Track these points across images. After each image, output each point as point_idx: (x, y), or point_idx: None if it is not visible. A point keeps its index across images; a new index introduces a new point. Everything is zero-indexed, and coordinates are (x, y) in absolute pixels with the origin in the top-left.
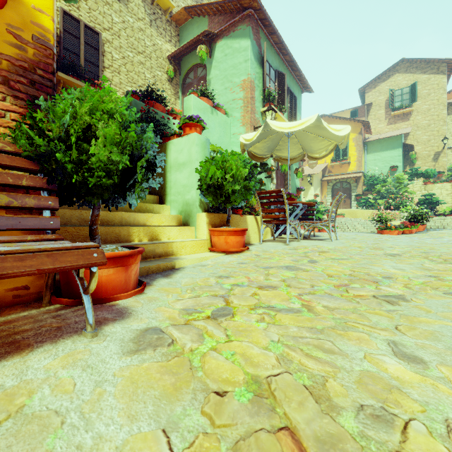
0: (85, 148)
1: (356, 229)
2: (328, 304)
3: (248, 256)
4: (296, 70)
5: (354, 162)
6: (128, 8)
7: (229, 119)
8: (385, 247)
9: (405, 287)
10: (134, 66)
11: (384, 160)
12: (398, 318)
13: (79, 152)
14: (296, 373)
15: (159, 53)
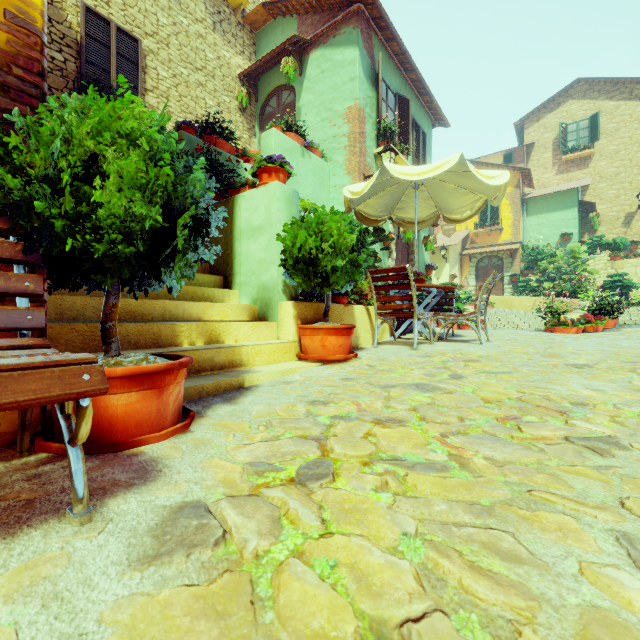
0: (87, 194)
1: (513, 325)
2: (492, 454)
3: (357, 368)
4: (425, 94)
5: (508, 227)
6: (181, 5)
7: (327, 164)
8: (564, 353)
9: (613, 421)
10: (190, 88)
11: (552, 225)
12: (619, 482)
13: (77, 201)
14: (457, 612)
15: (227, 70)
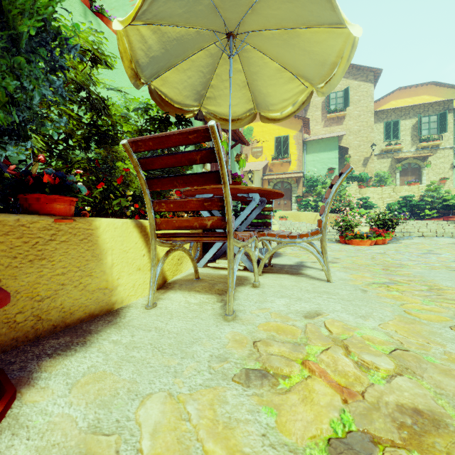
0: None
1: None
2: None
3: None
4: None
5: (294, 161)
6: None
7: None
8: None
9: None
10: None
11: (322, 162)
12: None
13: None
14: None
15: None
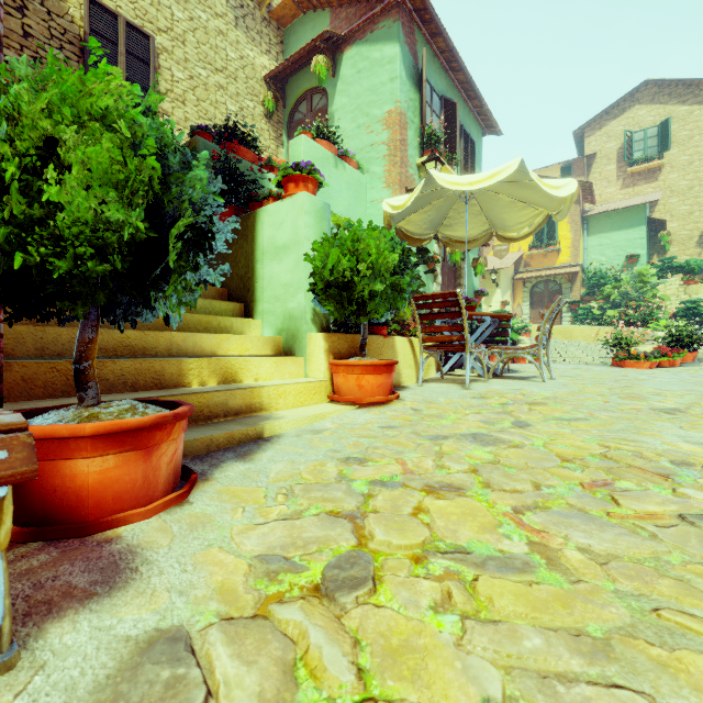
0: (43, 193)
1: (574, 358)
2: (588, 543)
3: (400, 412)
4: (474, 97)
5: (566, 248)
6: None
7: (364, 176)
8: (646, 394)
9: None
10: (209, 91)
11: (616, 246)
12: None
13: (29, 202)
14: None
15: (251, 71)
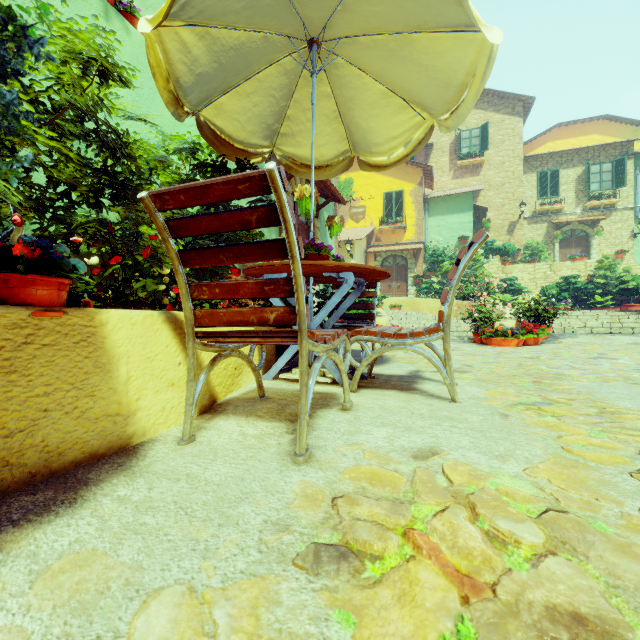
0: None
1: None
2: None
3: None
4: None
5: (412, 226)
6: None
7: None
8: None
9: None
10: None
11: (451, 228)
12: None
13: None
14: None
15: None
